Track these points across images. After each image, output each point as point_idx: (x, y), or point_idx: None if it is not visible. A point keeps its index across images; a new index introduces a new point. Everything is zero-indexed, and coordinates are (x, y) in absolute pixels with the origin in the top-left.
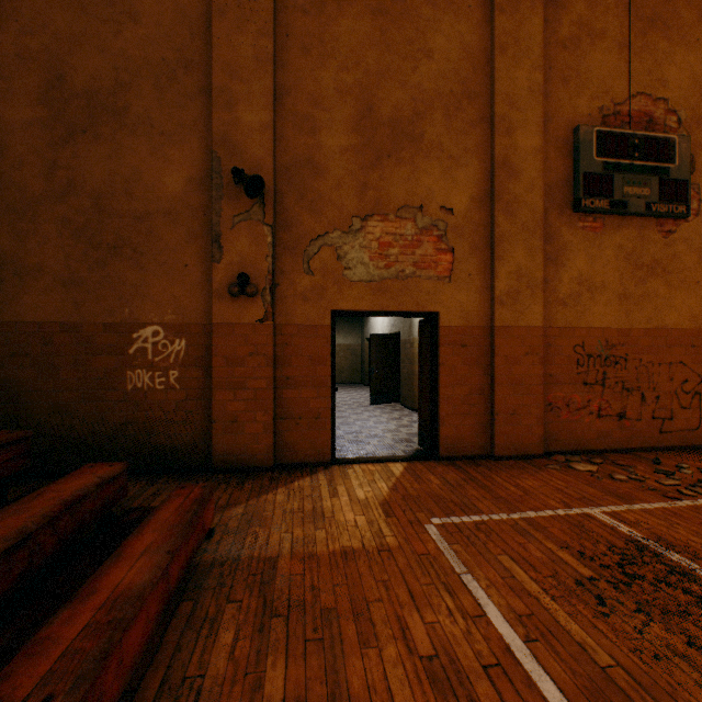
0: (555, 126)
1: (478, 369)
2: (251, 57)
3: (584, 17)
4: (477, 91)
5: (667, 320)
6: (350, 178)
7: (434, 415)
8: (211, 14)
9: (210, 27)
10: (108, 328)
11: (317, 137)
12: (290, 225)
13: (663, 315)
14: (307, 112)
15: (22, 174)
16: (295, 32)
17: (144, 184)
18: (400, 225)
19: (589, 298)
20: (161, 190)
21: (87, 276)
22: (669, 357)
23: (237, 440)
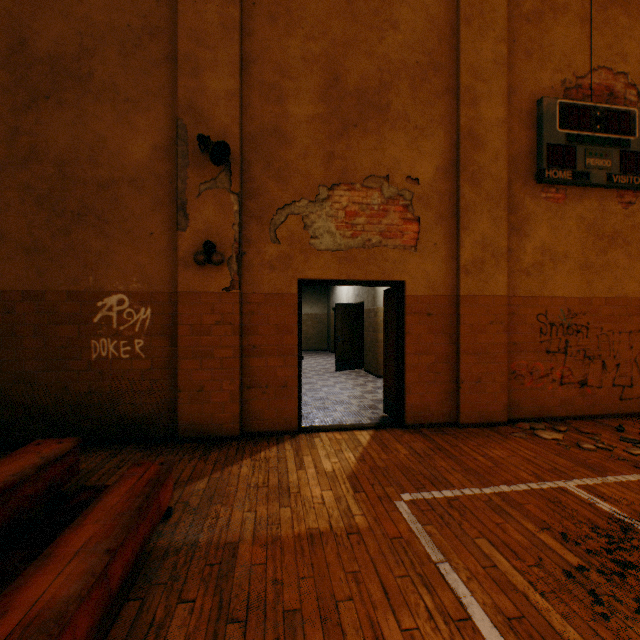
0: (519, 98)
1: (444, 337)
2: (217, 24)
3: None
4: (443, 62)
5: (627, 290)
6: (317, 147)
7: (400, 383)
8: None
9: None
10: (71, 296)
11: (284, 106)
12: (256, 193)
13: (623, 284)
14: (274, 81)
15: None
16: (262, 0)
17: (108, 151)
18: (367, 194)
19: (552, 268)
20: (126, 157)
21: (50, 244)
22: (629, 325)
23: (203, 409)
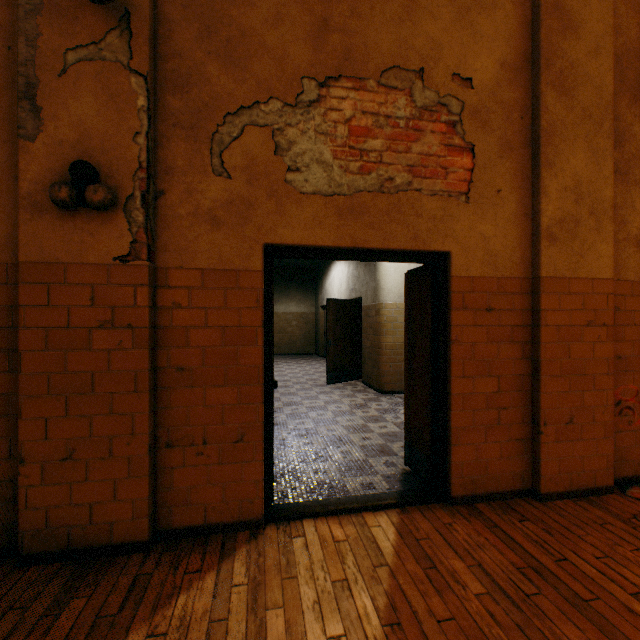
0: None
1: (512, 348)
2: None
3: None
4: None
5: None
6: (298, 7)
7: (441, 426)
8: None
9: None
10: None
11: None
12: (185, 82)
13: None
14: None
15: None
16: None
17: None
18: (387, 99)
19: None
20: None
21: None
22: None
23: (72, 495)
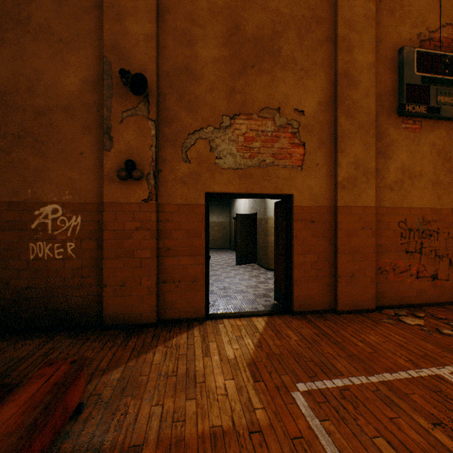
0: (384, 47)
1: (324, 240)
2: None
3: None
4: (323, 17)
5: None
6: (221, 83)
7: (289, 277)
8: None
9: None
10: (12, 206)
11: (193, 49)
12: (170, 121)
13: None
14: (185, 27)
15: None
16: None
17: (44, 83)
18: (262, 123)
19: (410, 184)
20: (60, 88)
21: None
22: None
23: (125, 301)
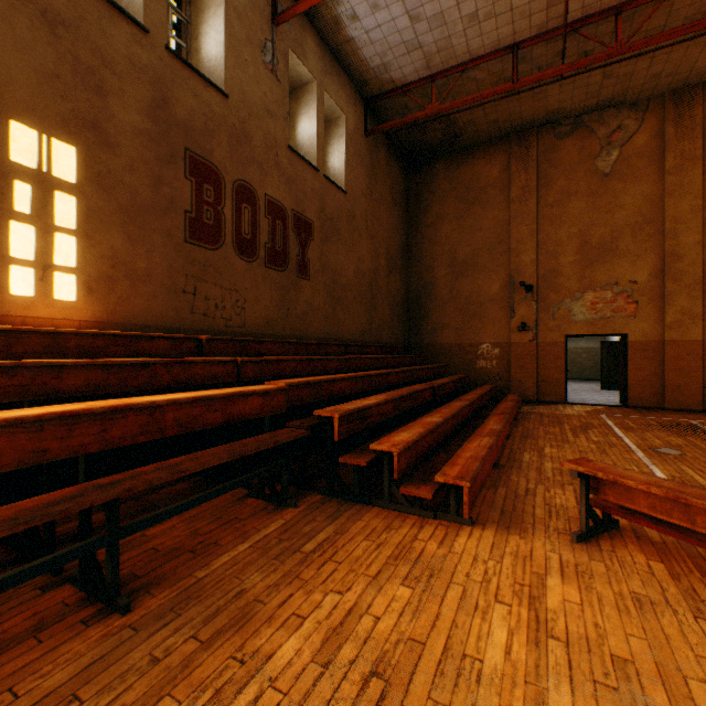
0: None
1: (654, 362)
2: (526, 234)
3: None
4: (653, 218)
5: None
6: (574, 275)
7: (624, 385)
8: (509, 220)
9: (508, 225)
10: (470, 345)
11: (557, 259)
12: (544, 299)
13: None
14: (552, 249)
15: (442, 293)
16: (546, 216)
17: (482, 291)
18: (603, 293)
19: None
20: (489, 292)
21: (462, 326)
22: None
23: (520, 389)
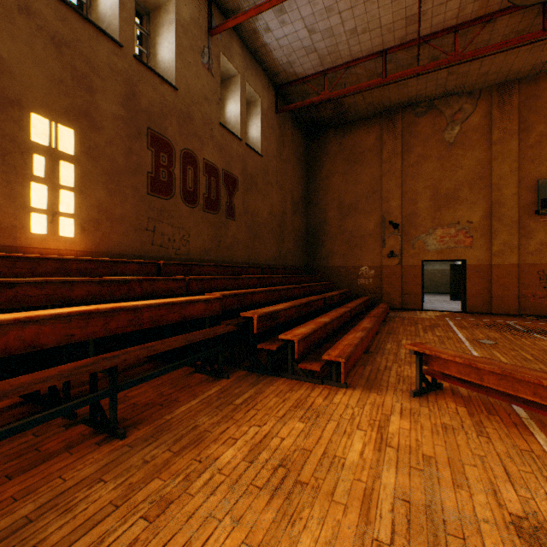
0: (526, 181)
1: (484, 280)
2: (394, 186)
3: (543, 131)
4: (483, 176)
5: None
6: (428, 216)
7: (464, 296)
8: (381, 175)
9: (381, 179)
10: (353, 267)
11: (416, 205)
12: (406, 234)
13: None
14: (412, 198)
15: (333, 229)
16: (408, 173)
17: (362, 227)
18: (448, 230)
19: (546, 251)
20: (367, 228)
21: (348, 254)
22: None
23: (389, 300)
